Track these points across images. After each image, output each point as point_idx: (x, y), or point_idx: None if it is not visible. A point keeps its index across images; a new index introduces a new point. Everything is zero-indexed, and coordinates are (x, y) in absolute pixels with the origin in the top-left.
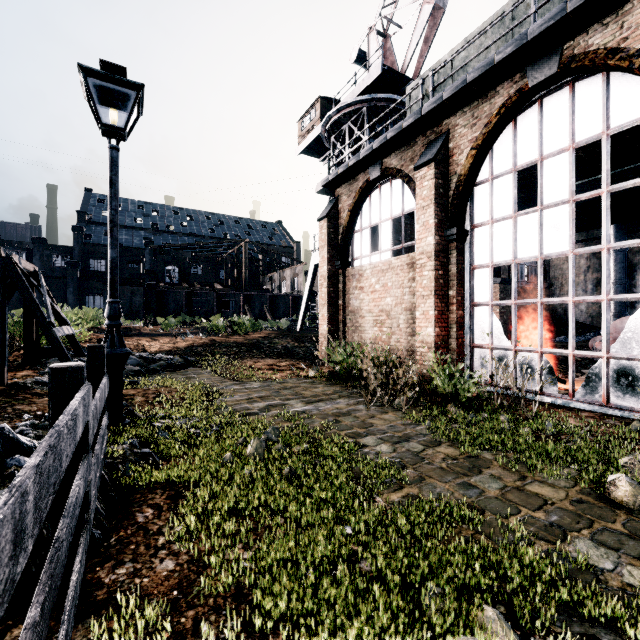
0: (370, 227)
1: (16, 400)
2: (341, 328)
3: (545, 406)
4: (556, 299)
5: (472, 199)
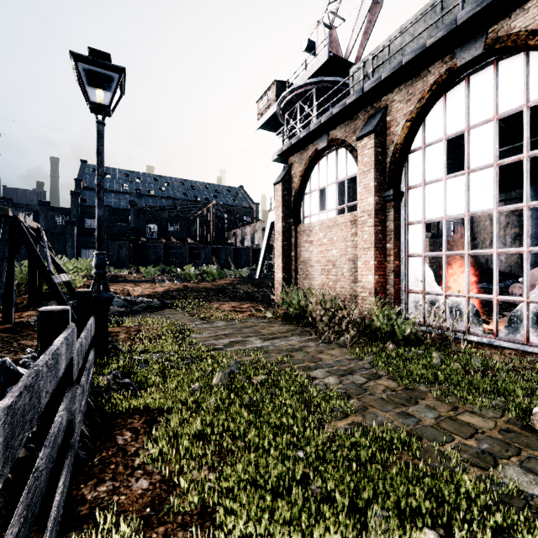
0: (318, 190)
1: (21, 336)
2: (293, 276)
3: (472, 344)
4: (481, 251)
5: (407, 165)
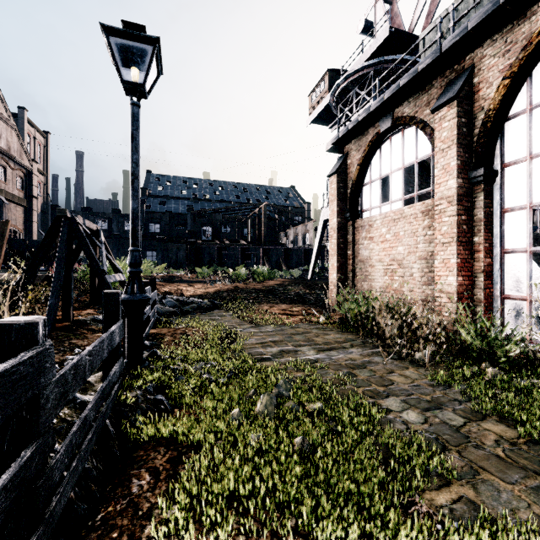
0: (380, 179)
1: (74, 335)
2: (350, 277)
3: None
4: None
5: (503, 135)
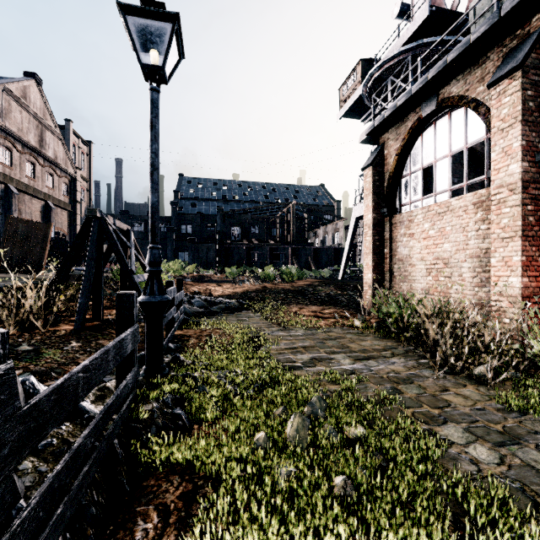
0: (421, 169)
1: (102, 335)
2: (387, 277)
3: None
4: None
5: None
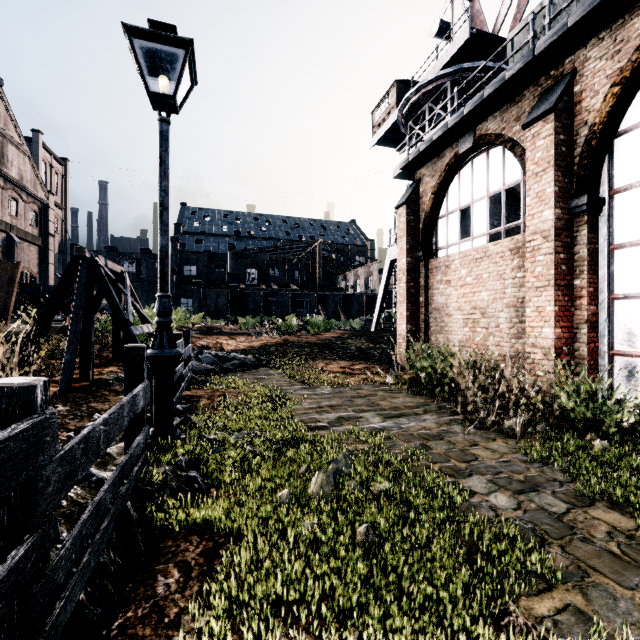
0: (459, 210)
1: (94, 397)
2: (423, 328)
3: None
4: None
5: (611, 155)
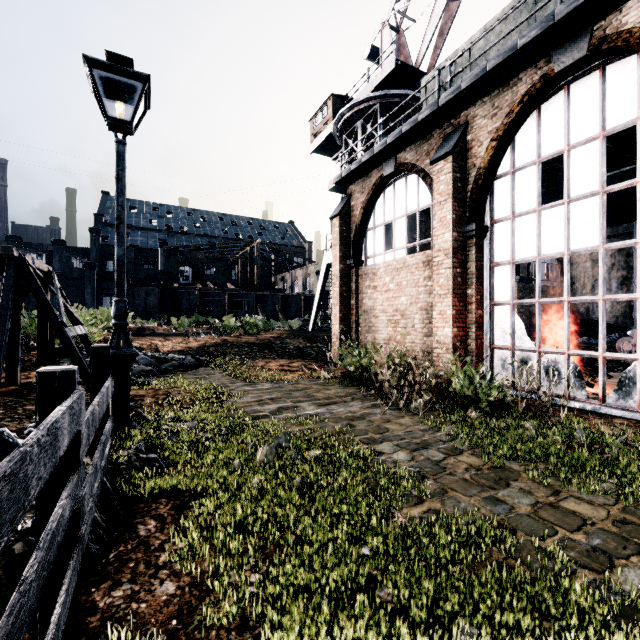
0: (384, 224)
1: (27, 400)
2: (354, 328)
3: (573, 412)
4: (585, 297)
5: (492, 193)
